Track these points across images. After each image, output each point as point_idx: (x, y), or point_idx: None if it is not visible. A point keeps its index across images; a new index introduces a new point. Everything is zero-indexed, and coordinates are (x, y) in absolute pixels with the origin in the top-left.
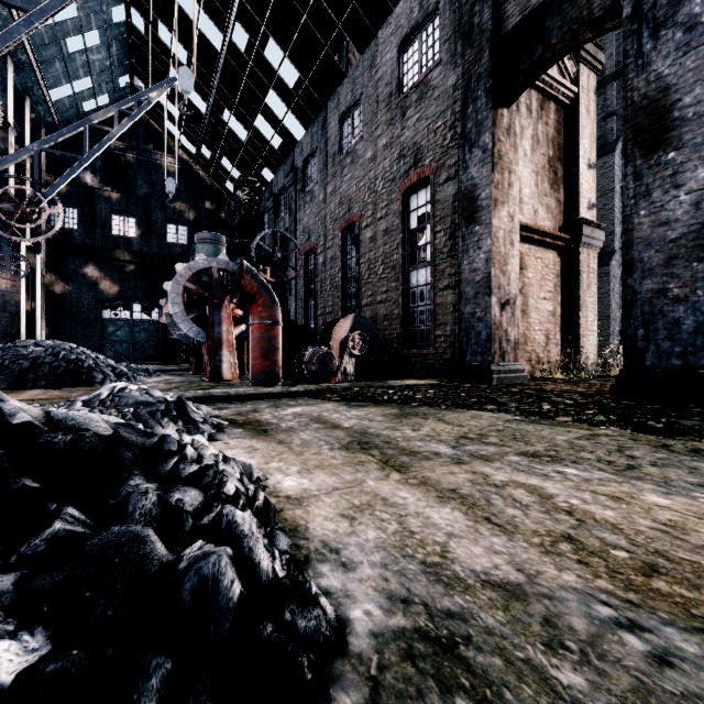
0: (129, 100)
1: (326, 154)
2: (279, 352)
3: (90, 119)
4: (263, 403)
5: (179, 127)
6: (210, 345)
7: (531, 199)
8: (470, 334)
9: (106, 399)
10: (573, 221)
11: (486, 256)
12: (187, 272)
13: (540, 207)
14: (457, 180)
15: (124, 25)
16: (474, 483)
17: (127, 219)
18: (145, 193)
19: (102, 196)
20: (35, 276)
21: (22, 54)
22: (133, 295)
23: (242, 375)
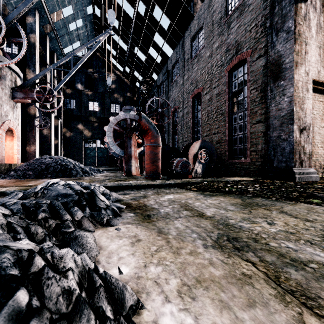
0: (90, 42)
1: (183, 60)
2: (160, 161)
3: (74, 52)
4: (150, 190)
5: (116, 59)
6: (126, 158)
7: (316, 64)
8: (276, 150)
9: (38, 192)
10: None
11: (289, 99)
12: (115, 121)
13: (322, 69)
14: (266, 56)
15: (92, 15)
16: None
17: (94, 103)
18: (102, 91)
19: (85, 93)
20: (58, 129)
21: (52, 34)
22: (97, 136)
23: (142, 173)
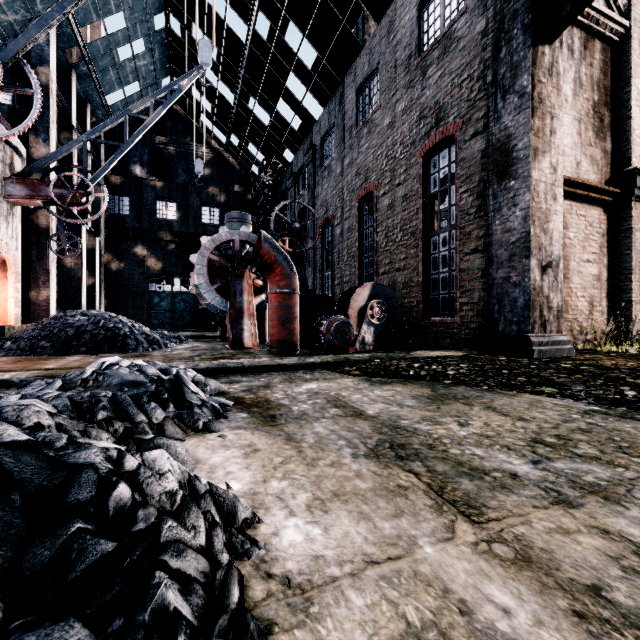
0: (162, 90)
1: (343, 128)
2: (297, 321)
3: (130, 109)
4: (277, 375)
5: (212, 119)
6: (232, 314)
7: (573, 150)
8: (503, 302)
9: (88, 378)
10: (623, 173)
11: (524, 214)
12: (211, 244)
13: (583, 158)
14: (486, 134)
15: (165, 32)
16: (626, 569)
17: (168, 204)
18: (184, 180)
19: (149, 185)
20: (95, 256)
21: (83, 66)
22: (174, 270)
23: (263, 343)
